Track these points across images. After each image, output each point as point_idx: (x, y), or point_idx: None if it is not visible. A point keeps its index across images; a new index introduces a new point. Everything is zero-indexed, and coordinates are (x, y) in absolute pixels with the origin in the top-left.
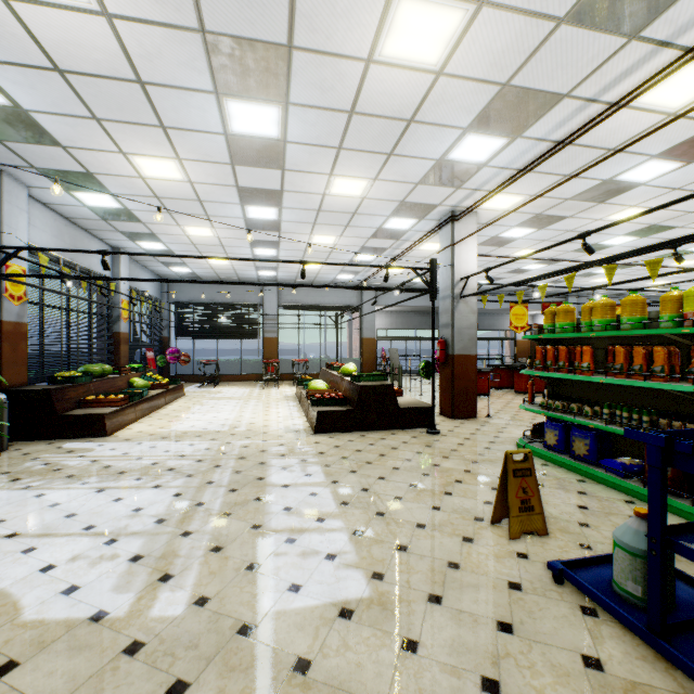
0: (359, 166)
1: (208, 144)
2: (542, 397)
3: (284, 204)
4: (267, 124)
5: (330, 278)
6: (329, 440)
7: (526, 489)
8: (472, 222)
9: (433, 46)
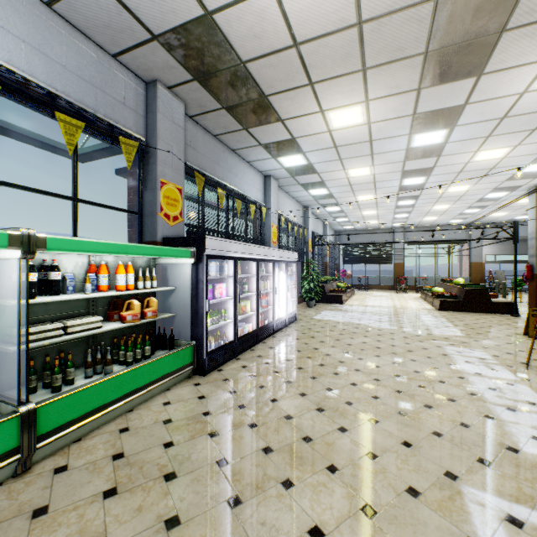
0: (464, 182)
1: (390, 189)
2: None
3: (419, 198)
4: (418, 181)
5: (443, 222)
6: (447, 313)
7: None
8: None
9: (497, 155)
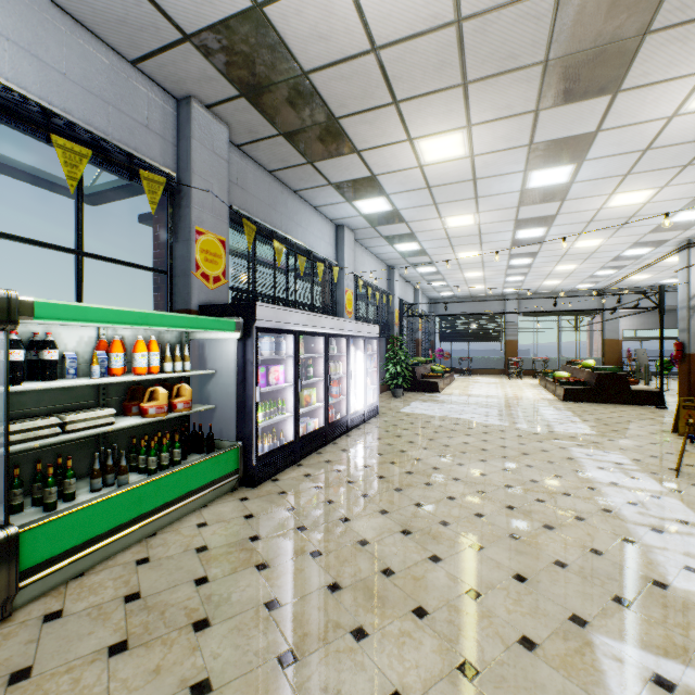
0: (596, 235)
1: (500, 244)
2: None
3: (538, 256)
4: (537, 233)
5: (568, 288)
6: (573, 404)
7: (690, 415)
8: None
9: (638, 199)
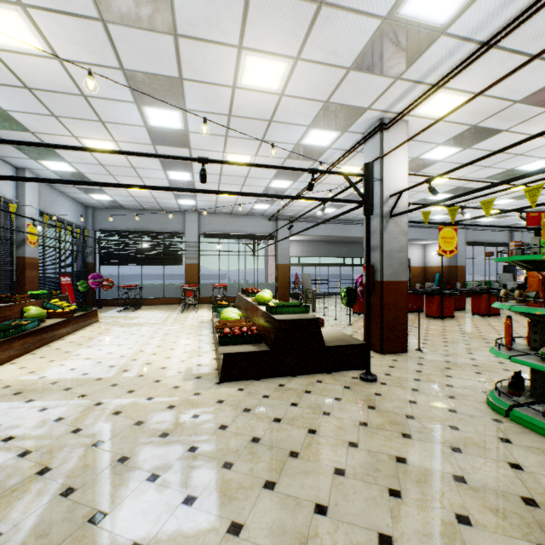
0: (277, 29)
1: None
2: (543, 345)
3: (188, 104)
4: None
5: (247, 208)
6: (237, 396)
7: None
8: (402, 132)
9: None
